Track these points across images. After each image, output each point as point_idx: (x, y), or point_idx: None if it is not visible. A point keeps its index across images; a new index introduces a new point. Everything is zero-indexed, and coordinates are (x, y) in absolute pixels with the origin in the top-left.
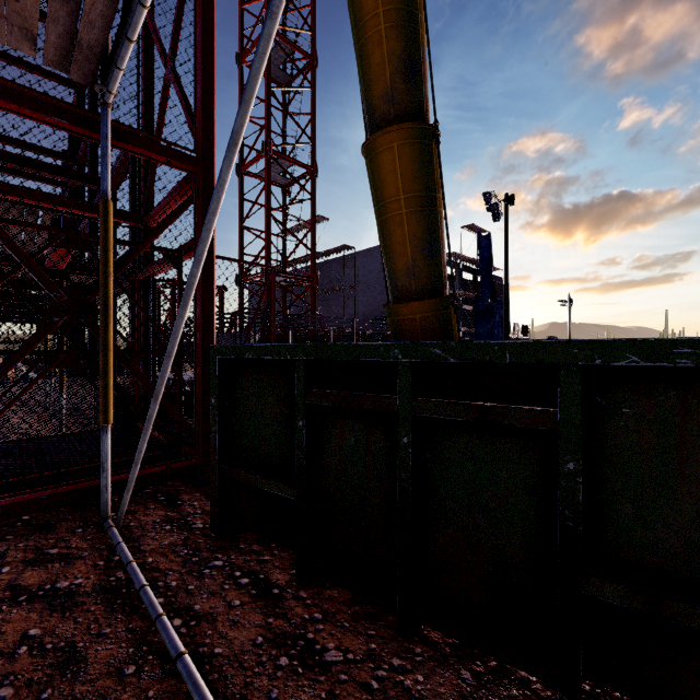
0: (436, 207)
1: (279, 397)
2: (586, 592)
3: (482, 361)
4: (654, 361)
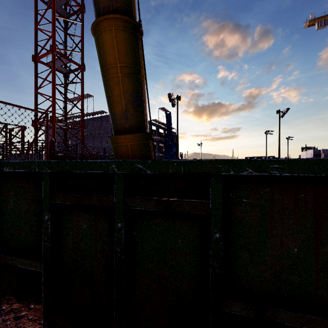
0: (141, 76)
1: (32, 198)
2: (225, 309)
3: (167, 172)
4: (260, 172)
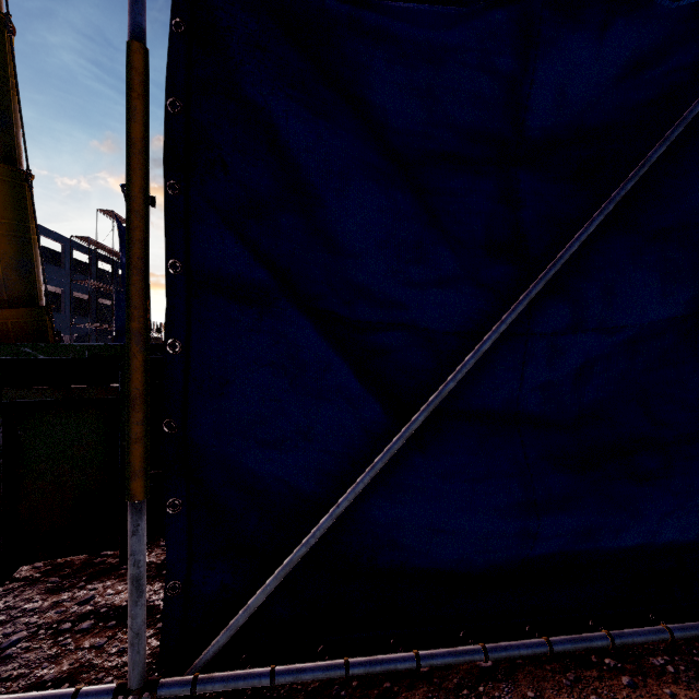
0: (31, 235)
1: None
2: None
3: (68, 357)
4: None
